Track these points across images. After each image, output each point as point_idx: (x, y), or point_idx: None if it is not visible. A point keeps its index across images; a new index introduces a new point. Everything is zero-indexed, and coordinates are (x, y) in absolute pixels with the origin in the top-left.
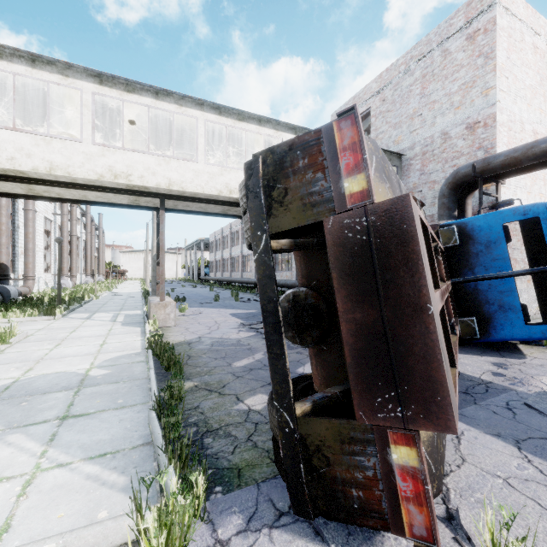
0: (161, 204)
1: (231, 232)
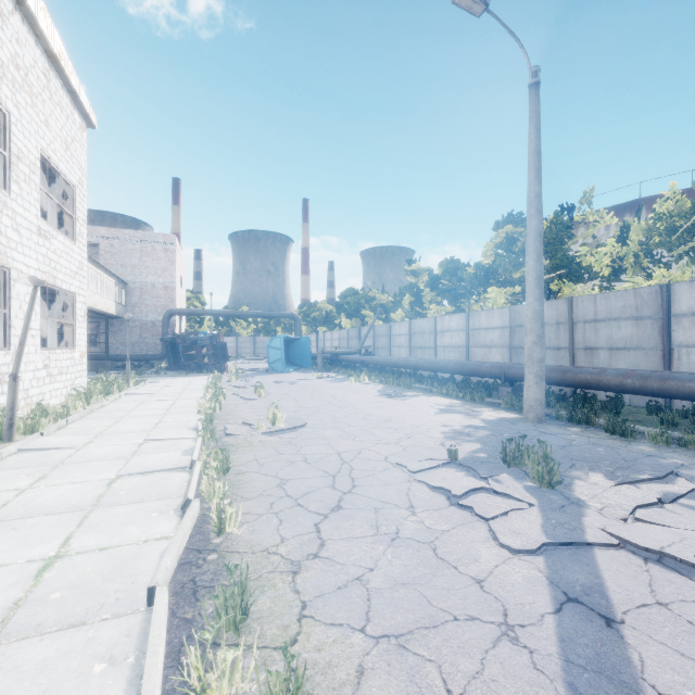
0: None
1: None
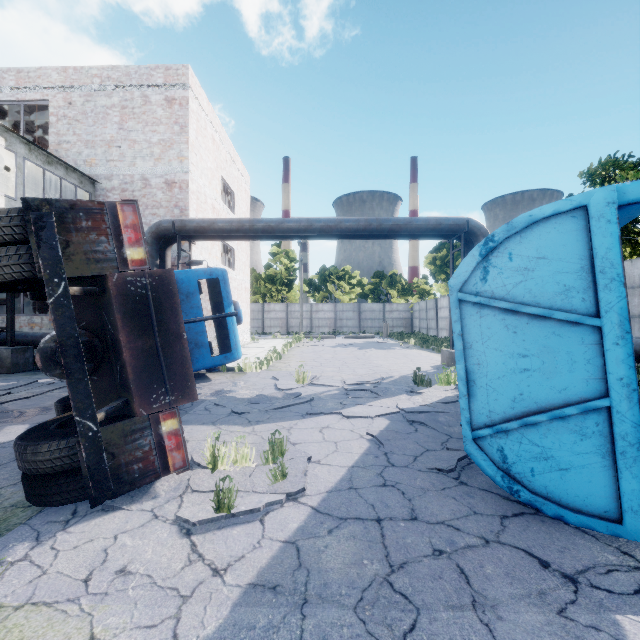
0: None
1: None
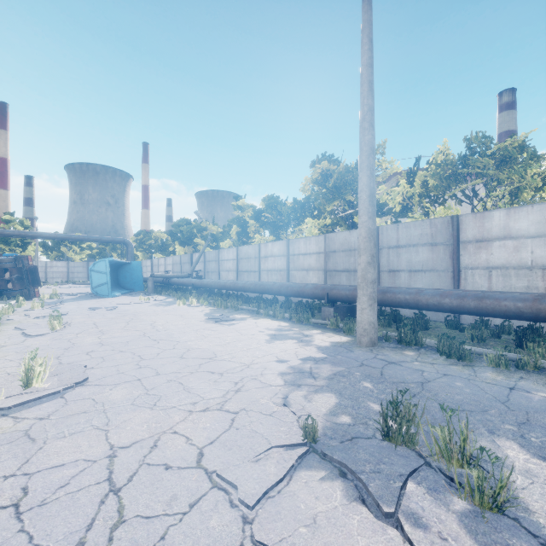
0: None
1: None
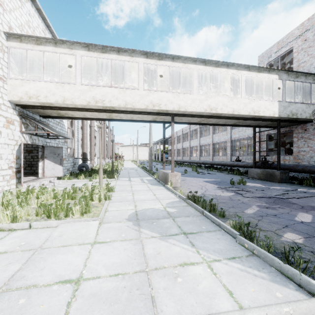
0: (172, 119)
1: (182, 134)
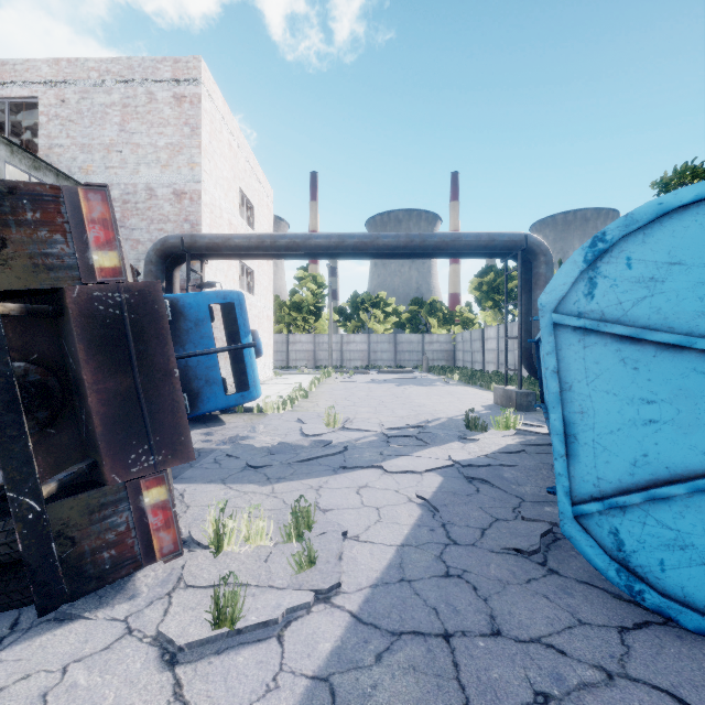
0: None
1: None
